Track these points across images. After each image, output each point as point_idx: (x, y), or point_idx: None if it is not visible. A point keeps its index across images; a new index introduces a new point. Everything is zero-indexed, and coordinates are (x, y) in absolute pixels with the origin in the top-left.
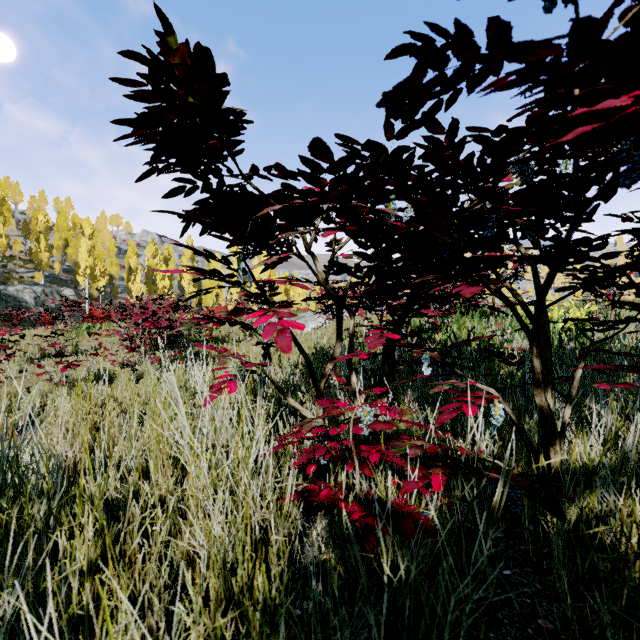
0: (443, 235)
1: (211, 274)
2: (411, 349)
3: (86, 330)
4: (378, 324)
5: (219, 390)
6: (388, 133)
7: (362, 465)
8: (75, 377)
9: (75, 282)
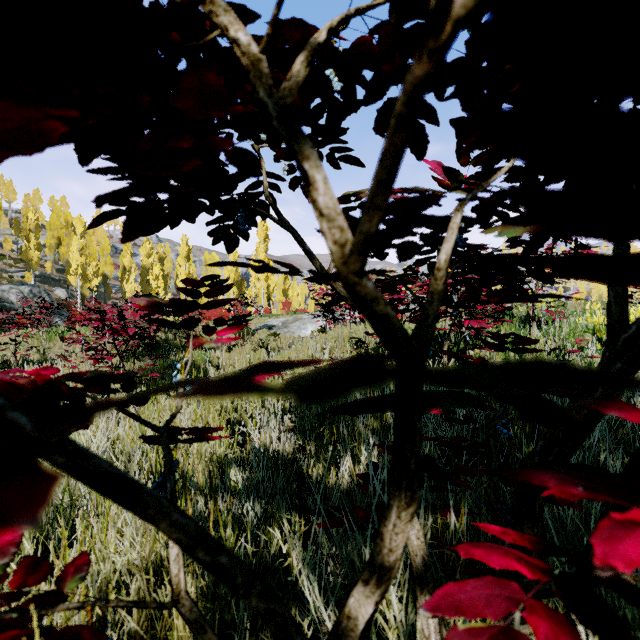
0: None
1: None
2: None
3: (59, 335)
4: None
5: None
6: None
7: None
8: None
9: (67, 282)
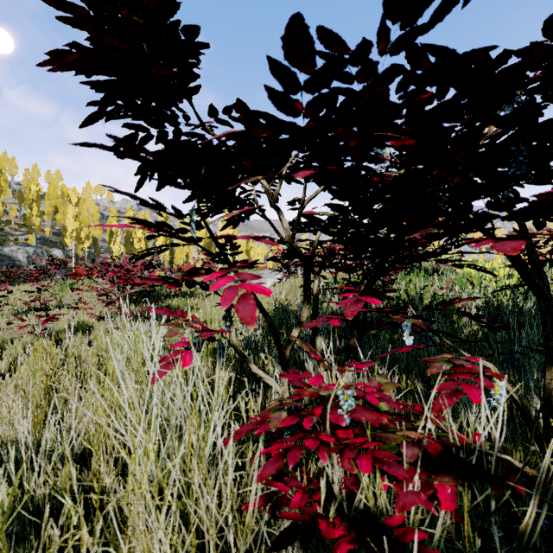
0: (451, 176)
1: (160, 228)
2: (390, 315)
3: (69, 286)
4: (330, 281)
5: (172, 362)
6: (381, 44)
7: (339, 456)
8: (56, 329)
9: (63, 243)
